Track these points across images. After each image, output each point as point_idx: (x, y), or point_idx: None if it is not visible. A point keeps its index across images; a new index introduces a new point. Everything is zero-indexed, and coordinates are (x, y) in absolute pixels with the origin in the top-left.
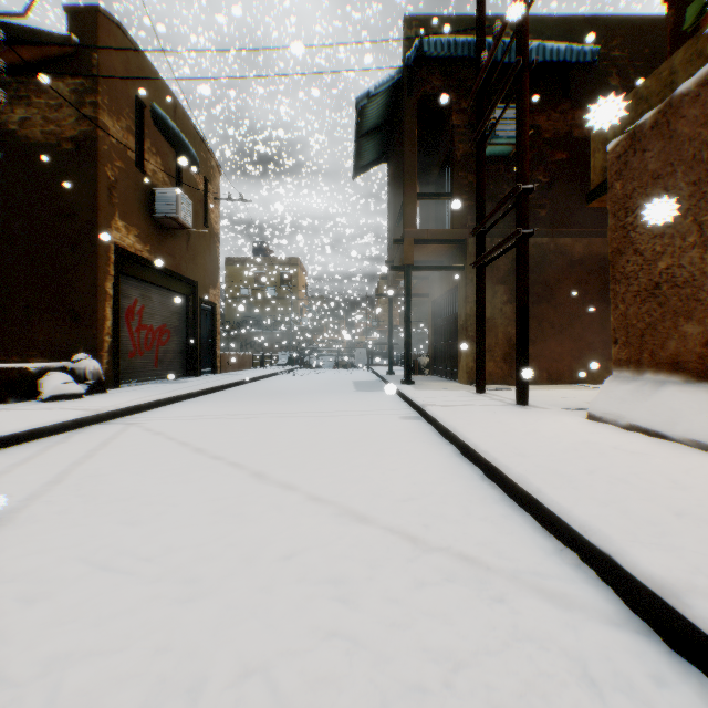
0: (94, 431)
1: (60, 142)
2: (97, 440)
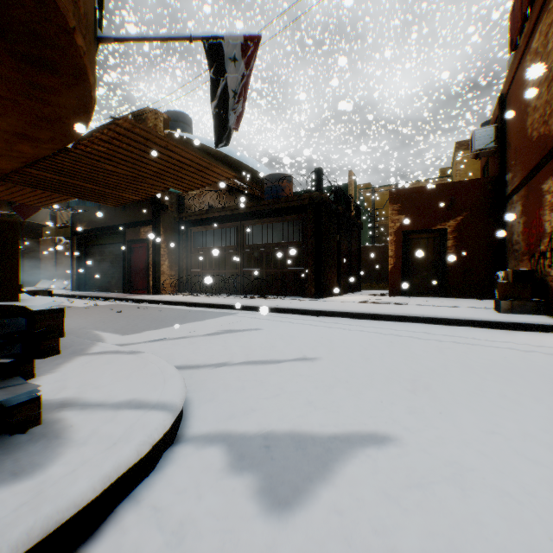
0: None
1: None
2: None
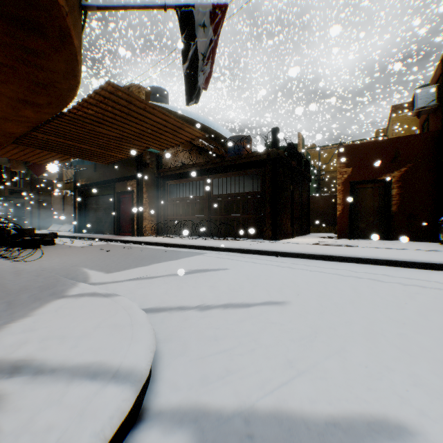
0: None
1: None
2: None
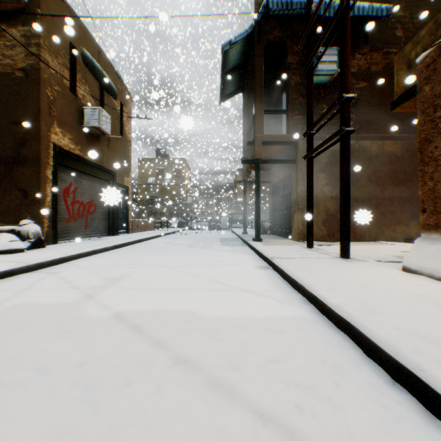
0: (19, 280)
1: (14, 71)
2: (16, 289)
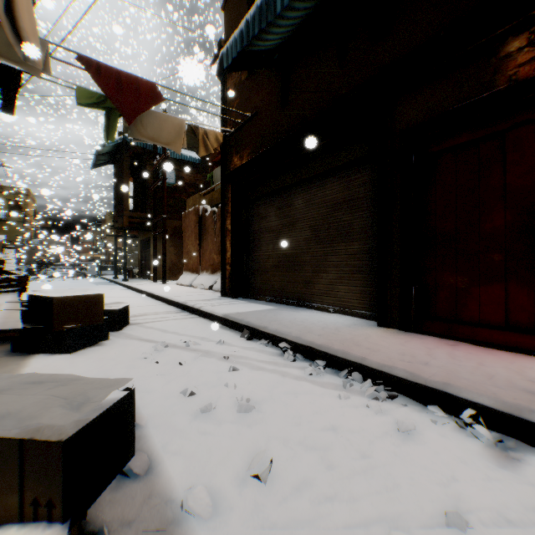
0: None
1: None
2: None
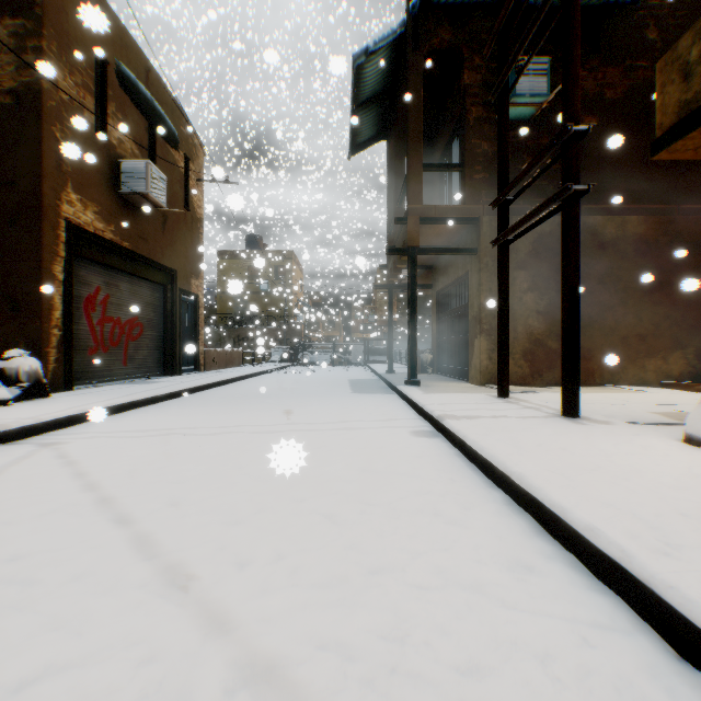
0: None
1: None
2: None
